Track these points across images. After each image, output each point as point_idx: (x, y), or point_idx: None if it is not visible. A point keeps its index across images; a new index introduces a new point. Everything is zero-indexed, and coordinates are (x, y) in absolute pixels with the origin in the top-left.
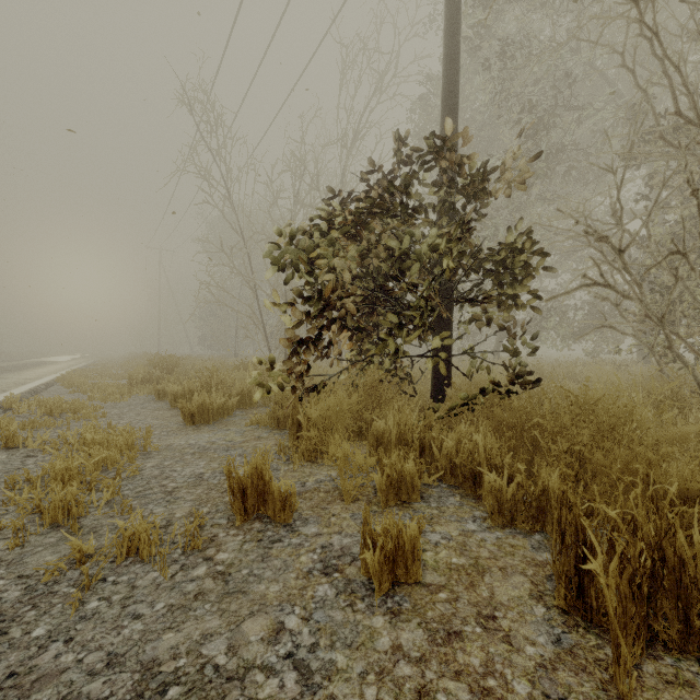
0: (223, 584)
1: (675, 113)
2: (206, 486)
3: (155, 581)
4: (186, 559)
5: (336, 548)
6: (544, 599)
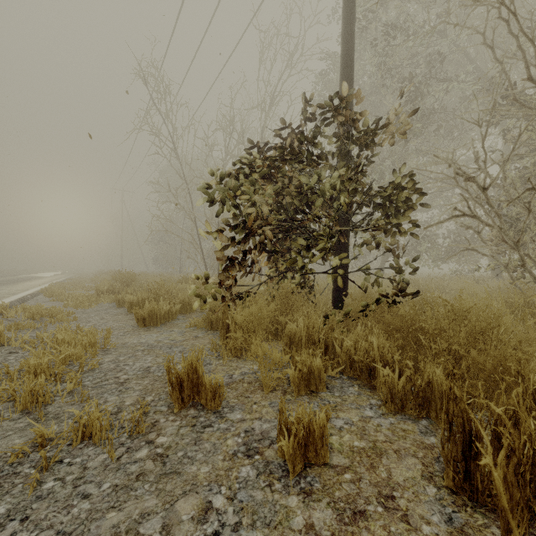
0: (161, 465)
1: (527, 78)
2: (151, 377)
3: (104, 462)
4: (131, 442)
5: (257, 432)
6: (434, 480)
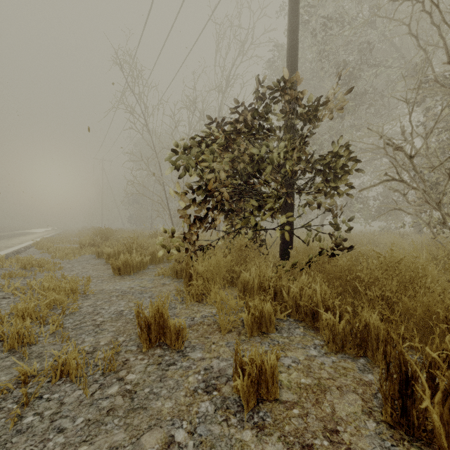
0: (130, 401)
1: (448, 62)
2: (124, 320)
3: (79, 398)
4: (104, 379)
5: (215, 370)
6: (373, 415)
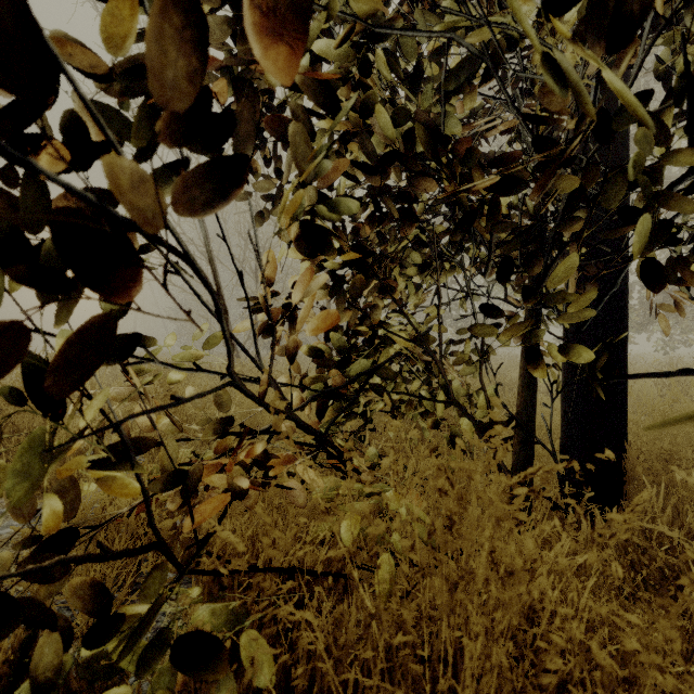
0: None
1: None
2: None
3: None
4: None
5: None
6: None
